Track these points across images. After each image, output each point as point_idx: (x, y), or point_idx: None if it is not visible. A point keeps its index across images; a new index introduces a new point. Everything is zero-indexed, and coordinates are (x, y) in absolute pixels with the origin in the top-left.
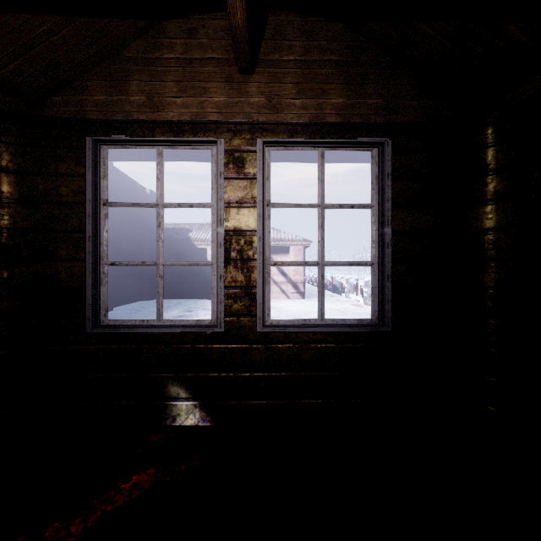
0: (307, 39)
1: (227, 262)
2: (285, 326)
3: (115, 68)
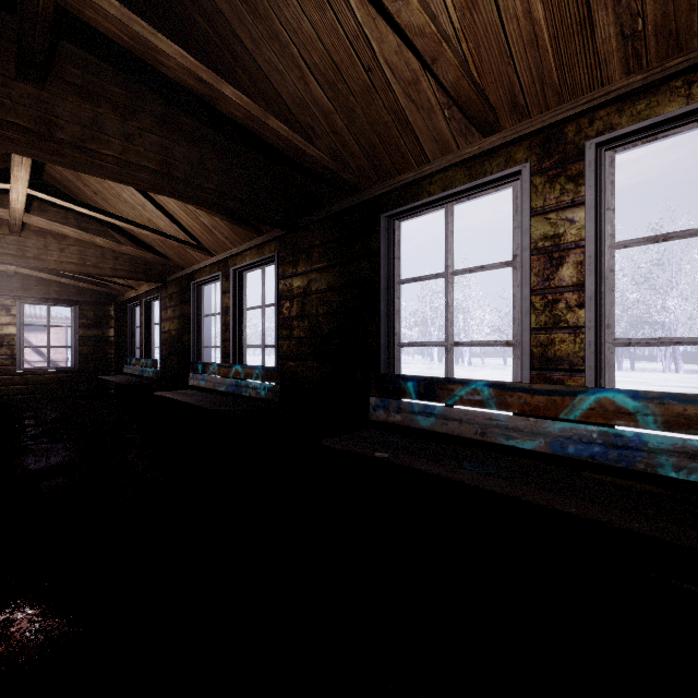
0: None
1: (2, 346)
2: (31, 369)
3: None
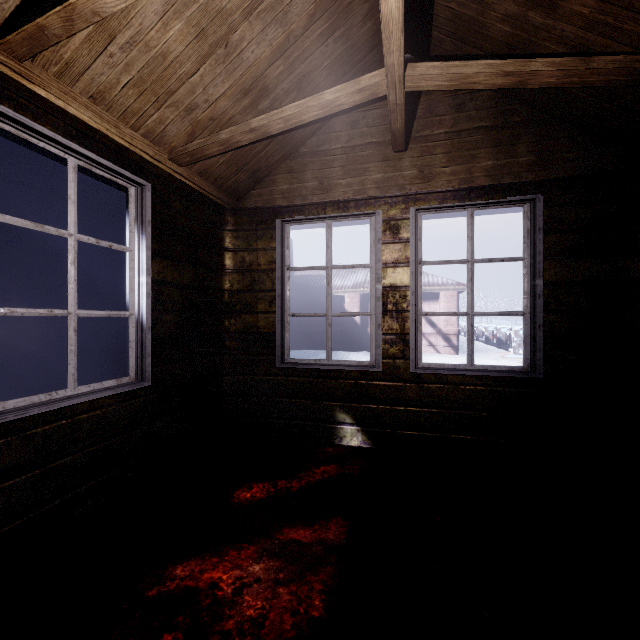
0: (456, 112)
1: (384, 313)
2: (435, 369)
3: (295, 163)
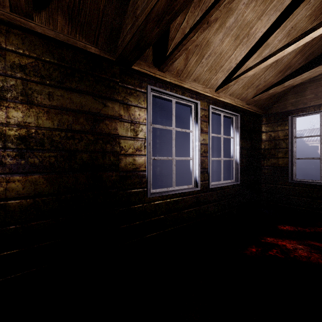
0: None
1: None
2: None
3: (299, 88)
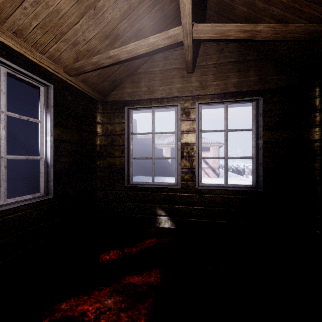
0: (219, 53)
1: (182, 157)
2: (208, 186)
3: (135, 77)
